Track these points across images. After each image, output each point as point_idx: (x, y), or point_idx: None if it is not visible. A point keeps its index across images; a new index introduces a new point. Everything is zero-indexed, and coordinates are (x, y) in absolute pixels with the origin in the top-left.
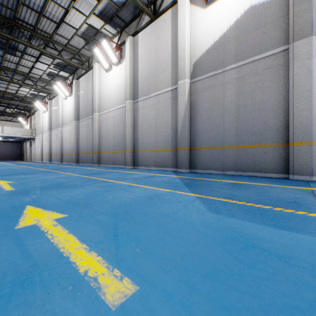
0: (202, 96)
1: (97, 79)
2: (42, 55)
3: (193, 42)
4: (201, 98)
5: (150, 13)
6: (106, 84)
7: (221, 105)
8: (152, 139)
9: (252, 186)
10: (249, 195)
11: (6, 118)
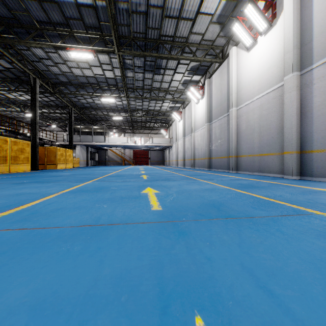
0: None
1: (233, 66)
2: (178, 65)
3: None
4: None
5: None
6: (247, 67)
7: None
8: None
9: None
10: None
11: (154, 132)
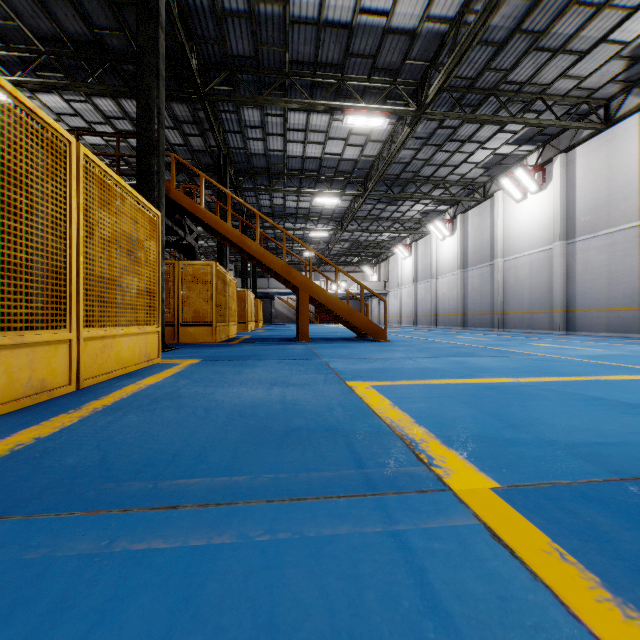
0: None
1: (499, 213)
2: None
3: None
4: None
5: (598, 124)
6: (516, 218)
7: None
8: (602, 295)
9: None
10: None
11: (348, 269)
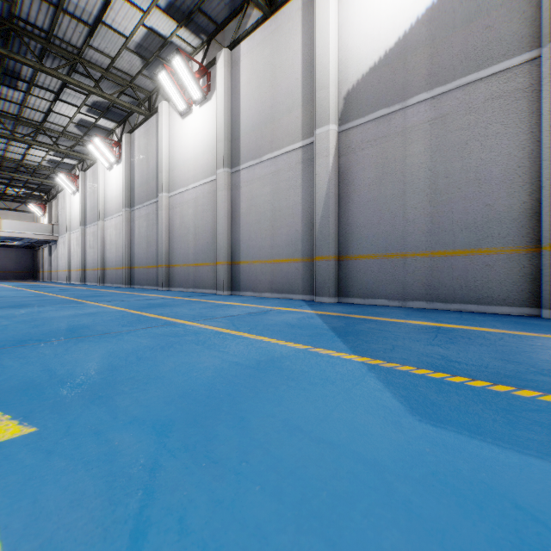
0: (361, 157)
1: (164, 131)
2: (65, 88)
3: (344, 54)
4: (359, 162)
5: (263, 2)
6: (181, 139)
7: (399, 174)
8: (266, 241)
9: (476, 336)
10: (485, 361)
11: (7, 205)
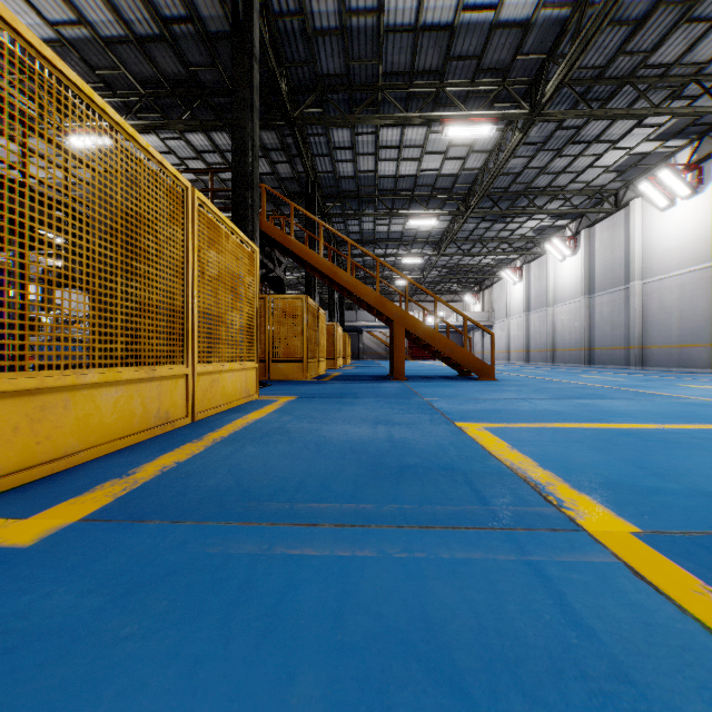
0: None
1: (637, 225)
2: None
3: None
4: None
5: None
6: (659, 231)
7: None
8: None
9: None
10: None
11: (446, 298)
